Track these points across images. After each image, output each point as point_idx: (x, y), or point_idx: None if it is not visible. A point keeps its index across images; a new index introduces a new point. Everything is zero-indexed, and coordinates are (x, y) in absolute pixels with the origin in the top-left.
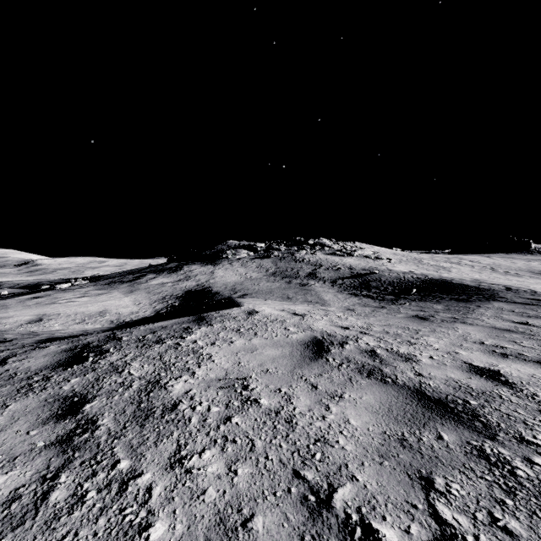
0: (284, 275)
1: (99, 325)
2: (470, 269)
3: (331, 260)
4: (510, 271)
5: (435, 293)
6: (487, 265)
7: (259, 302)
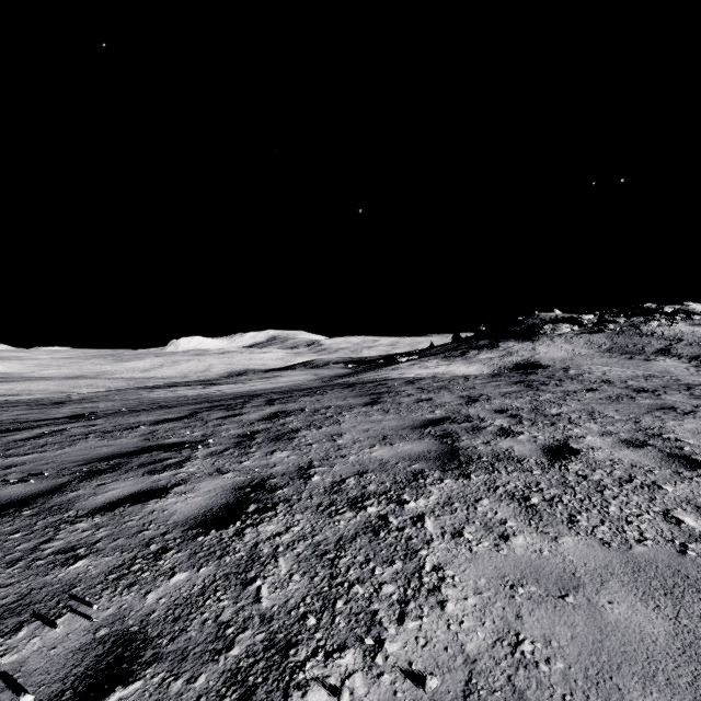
0: (623, 352)
1: None
2: None
3: (700, 333)
4: None
5: None
6: None
7: None
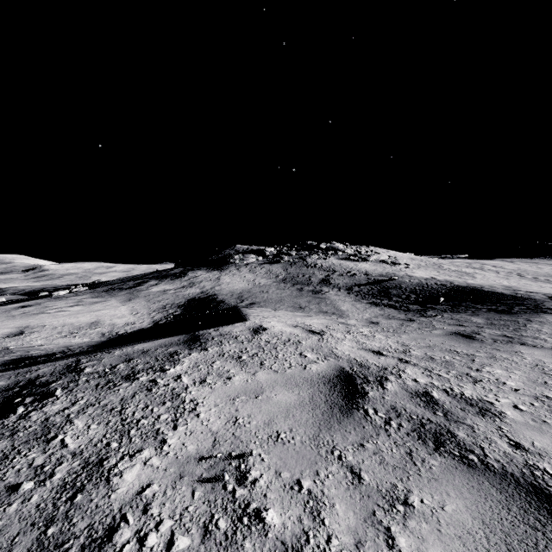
0: (295, 282)
1: (88, 338)
2: (495, 275)
3: (345, 266)
4: (540, 277)
5: (466, 303)
6: (512, 271)
7: (267, 313)
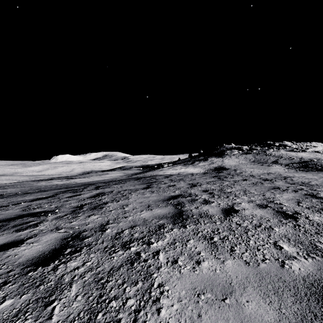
0: (259, 162)
1: None
2: None
3: (289, 154)
4: None
5: None
6: None
7: None
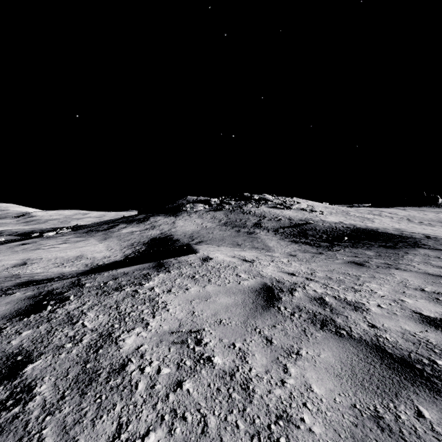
0: (234, 225)
1: (75, 268)
2: (390, 220)
3: (273, 212)
4: (424, 222)
5: (364, 241)
6: (403, 217)
7: (212, 248)
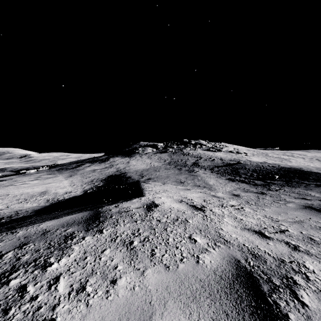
0: (176, 164)
1: (36, 203)
2: (303, 160)
3: (207, 154)
4: None
5: (295, 179)
6: (312, 157)
7: (158, 187)
